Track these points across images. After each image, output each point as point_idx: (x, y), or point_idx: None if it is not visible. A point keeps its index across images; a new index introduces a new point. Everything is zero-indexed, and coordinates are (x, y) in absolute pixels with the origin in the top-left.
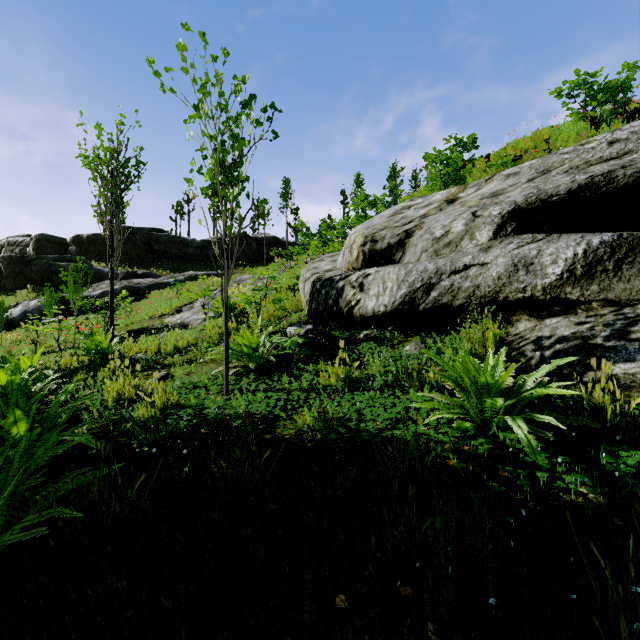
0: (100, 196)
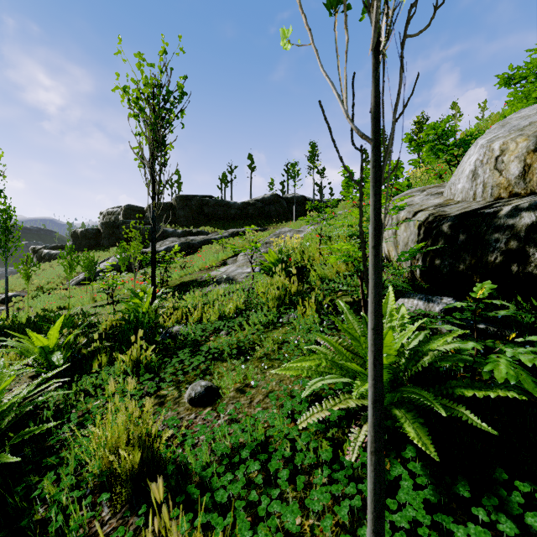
0: (140, 134)
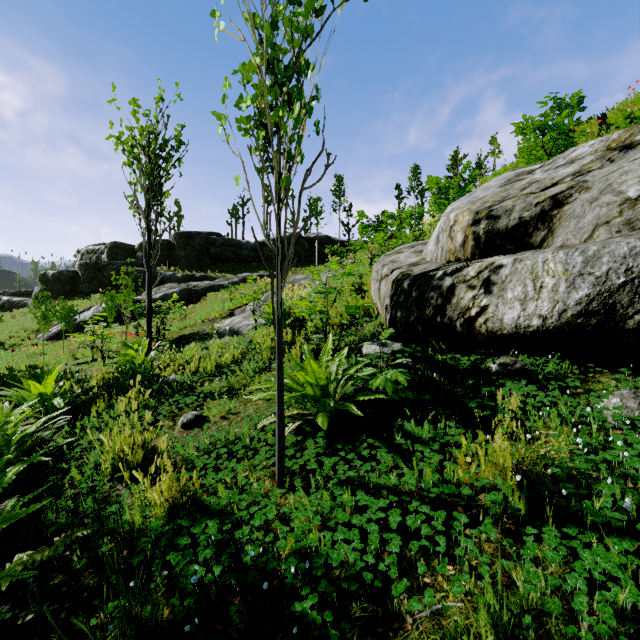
0: (135, 184)
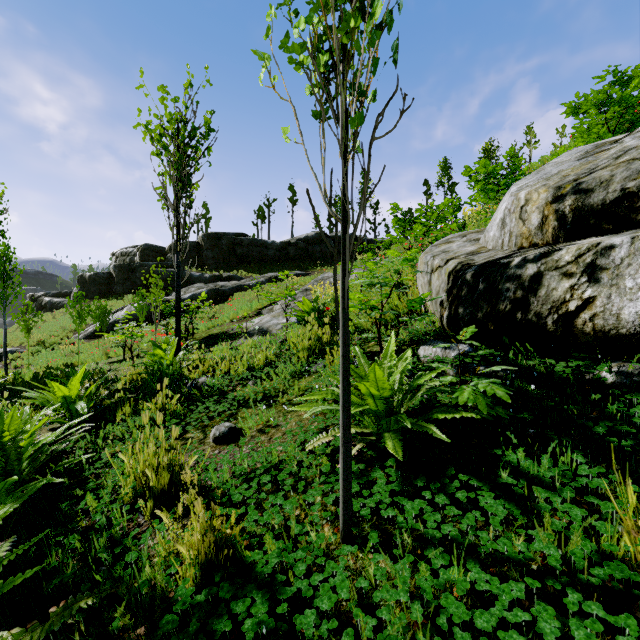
0: (163, 174)
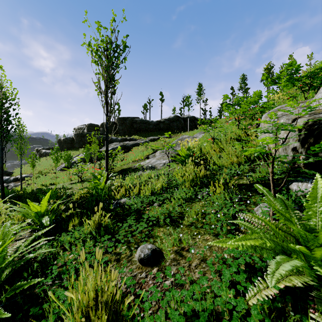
0: (98, 73)
